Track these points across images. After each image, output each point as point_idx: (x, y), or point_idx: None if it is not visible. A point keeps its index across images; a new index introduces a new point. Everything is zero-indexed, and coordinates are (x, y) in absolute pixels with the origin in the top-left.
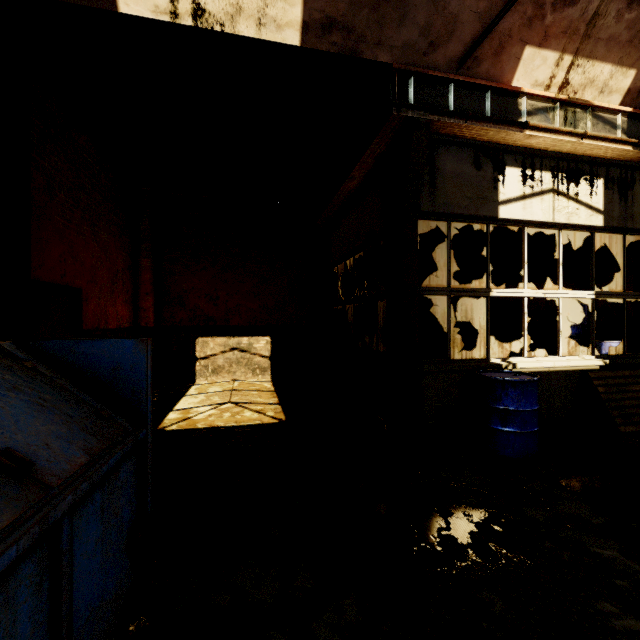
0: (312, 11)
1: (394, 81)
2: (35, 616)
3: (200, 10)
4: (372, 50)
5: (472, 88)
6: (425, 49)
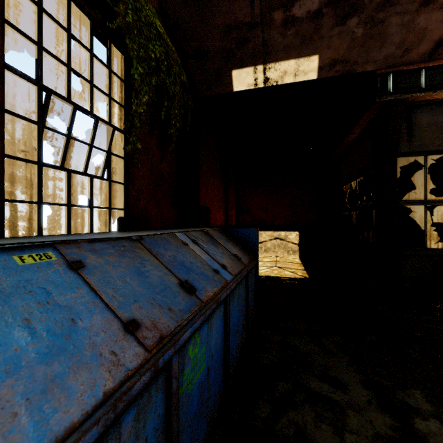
0: (324, 60)
1: (377, 80)
2: (245, 293)
3: (267, 79)
4: (362, 67)
5: (441, 67)
6: (401, 54)
